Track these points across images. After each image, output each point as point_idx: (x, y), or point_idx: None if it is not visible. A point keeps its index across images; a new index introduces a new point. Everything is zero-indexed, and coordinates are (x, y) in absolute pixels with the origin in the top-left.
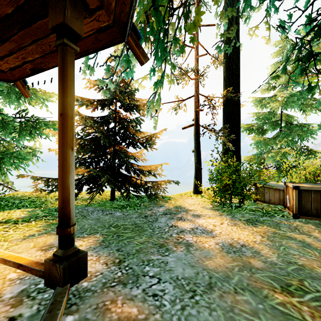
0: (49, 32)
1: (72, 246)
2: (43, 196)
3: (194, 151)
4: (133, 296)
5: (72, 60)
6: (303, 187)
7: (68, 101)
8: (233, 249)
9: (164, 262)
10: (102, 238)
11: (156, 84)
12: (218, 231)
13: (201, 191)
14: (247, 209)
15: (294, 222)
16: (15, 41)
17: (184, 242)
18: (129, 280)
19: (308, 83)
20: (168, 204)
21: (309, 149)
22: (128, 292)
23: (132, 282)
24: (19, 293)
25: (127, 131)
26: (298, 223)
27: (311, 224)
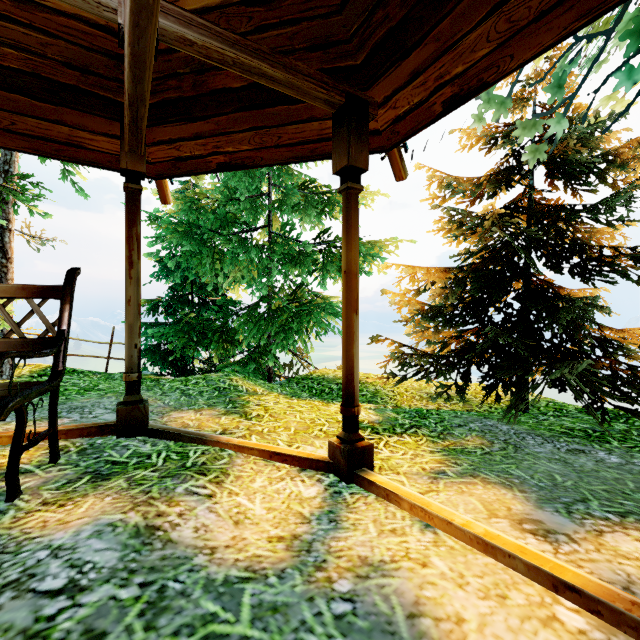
0: None
1: None
2: (366, 381)
3: None
4: None
5: None
6: None
7: None
8: None
9: None
10: None
11: None
12: None
13: None
14: None
15: None
16: (437, 37)
17: None
18: None
19: None
20: None
21: None
22: None
23: None
24: None
25: (563, 236)
26: None
27: None
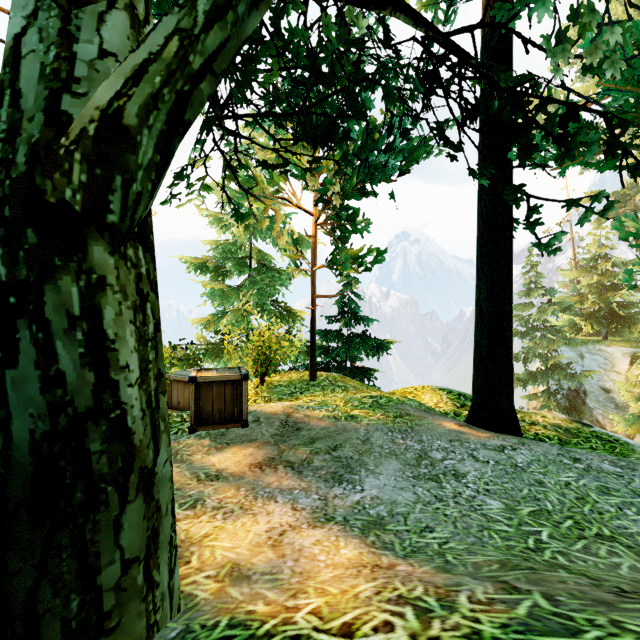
0: None
1: None
2: None
3: None
4: None
5: None
6: (203, 378)
7: None
8: None
9: None
10: None
11: None
12: None
13: None
14: None
15: (185, 440)
16: None
17: None
18: None
19: (262, 206)
20: None
21: (288, 308)
22: None
23: None
24: None
25: None
26: (191, 441)
27: (209, 438)
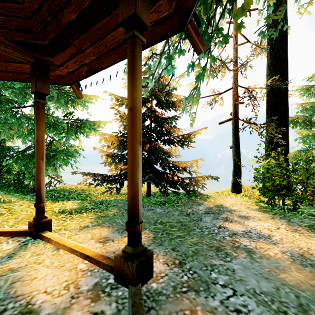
0: (107, 32)
1: (140, 243)
2: (87, 189)
3: (233, 147)
4: (212, 308)
5: (140, 52)
6: None
7: (137, 94)
8: (308, 261)
9: (229, 269)
10: (152, 235)
11: (199, 77)
12: (278, 238)
13: (241, 190)
14: (304, 213)
15: None
16: (75, 46)
17: (242, 247)
18: (199, 286)
19: None
20: (207, 202)
21: None
22: (205, 302)
23: (204, 289)
24: (94, 286)
25: (162, 128)
26: None
27: None
